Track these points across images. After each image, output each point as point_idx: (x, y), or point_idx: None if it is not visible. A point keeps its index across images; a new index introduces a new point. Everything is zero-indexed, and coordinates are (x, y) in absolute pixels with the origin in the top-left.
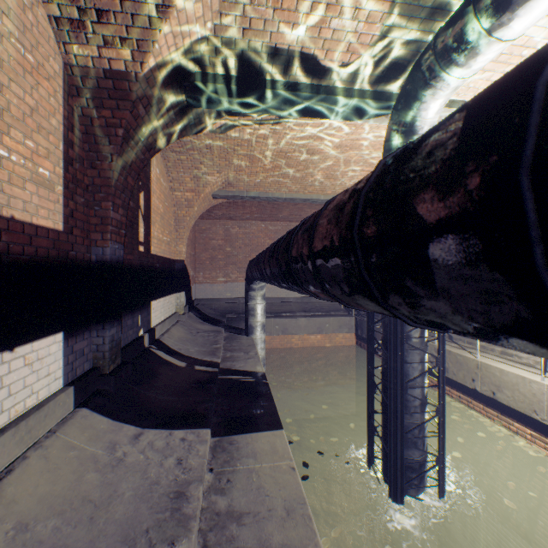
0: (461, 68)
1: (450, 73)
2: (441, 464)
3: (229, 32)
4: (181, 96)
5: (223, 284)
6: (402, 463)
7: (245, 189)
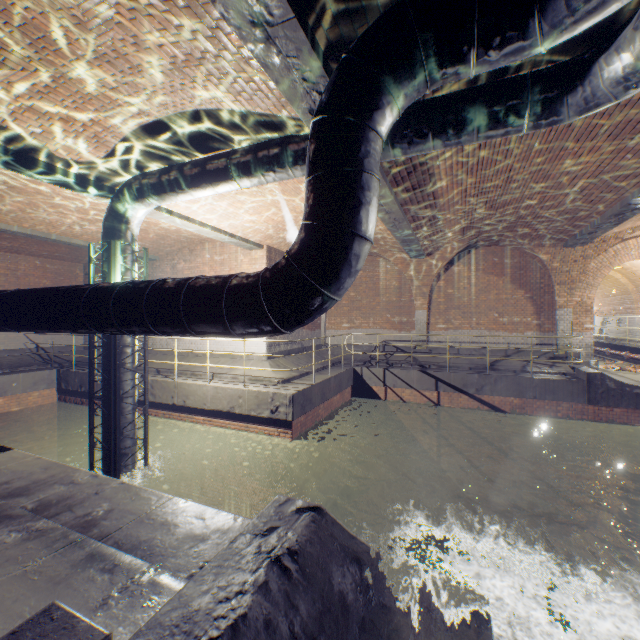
0: (156, 202)
1: (151, 201)
2: (147, 444)
3: None
4: None
5: None
6: (120, 451)
7: None
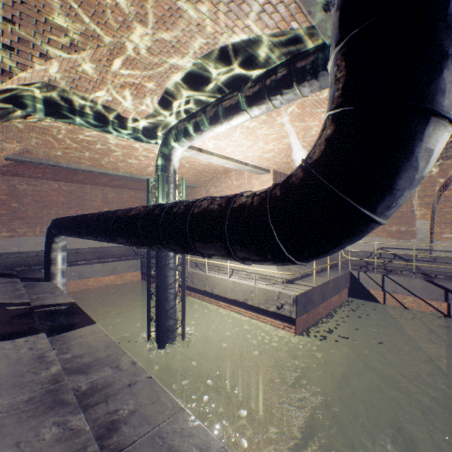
0: (188, 141)
1: (184, 142)
2: (183, 324)
3: (61, 85)
4: (9, 103)
5: (7, 239)
6: (165, 328)
7: (45, 158)
